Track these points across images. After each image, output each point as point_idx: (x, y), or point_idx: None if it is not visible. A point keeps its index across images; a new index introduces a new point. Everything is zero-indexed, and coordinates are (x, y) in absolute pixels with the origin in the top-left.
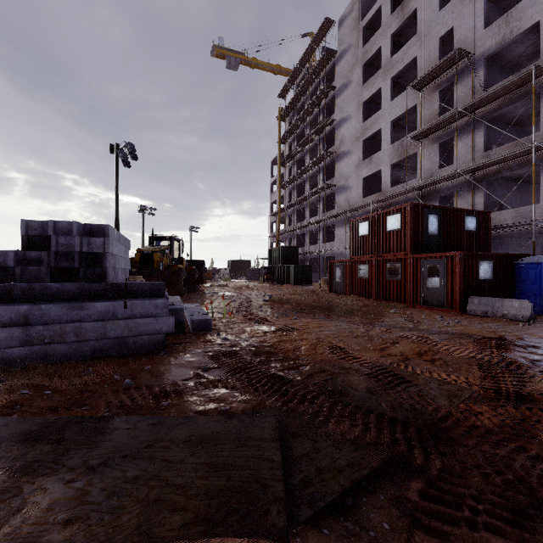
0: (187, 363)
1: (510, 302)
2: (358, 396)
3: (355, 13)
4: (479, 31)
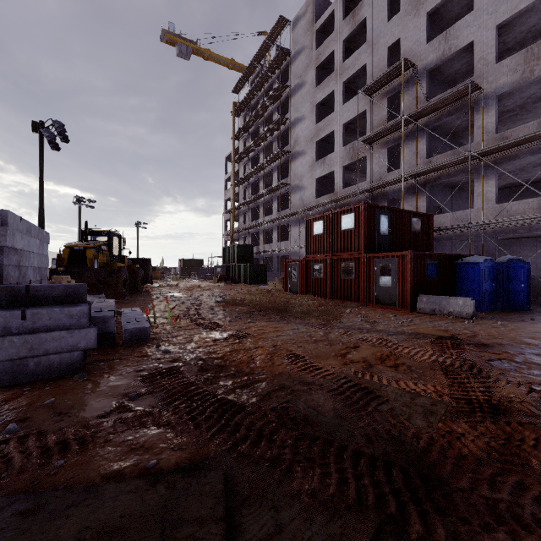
0: (110, 389)
1: (455, 300)
2: (325, 423)
3: (309, 14)
4: (422, 45)
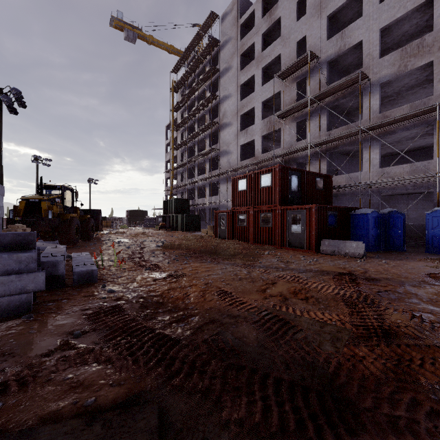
0: (56, 328)
1: (350, 243)
2: (250, 353)
3: (234, 12)
4: (324, 41)
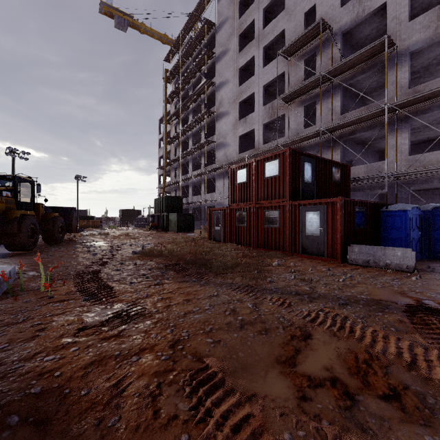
0: None
1: (392, 251)
2: None
3: None
4: (337, 9)
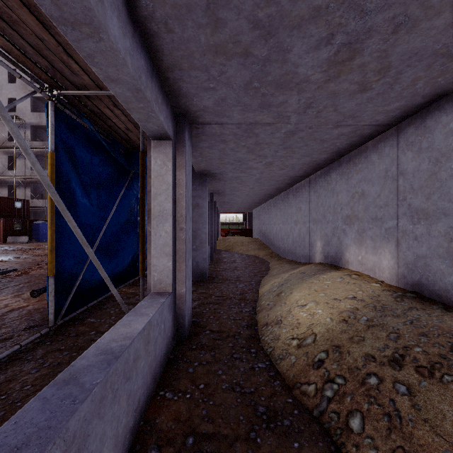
0: None
1: (22, 237)
2: None
3: None
4: (29, 111)
